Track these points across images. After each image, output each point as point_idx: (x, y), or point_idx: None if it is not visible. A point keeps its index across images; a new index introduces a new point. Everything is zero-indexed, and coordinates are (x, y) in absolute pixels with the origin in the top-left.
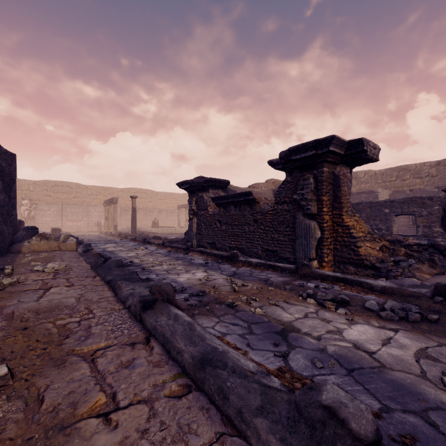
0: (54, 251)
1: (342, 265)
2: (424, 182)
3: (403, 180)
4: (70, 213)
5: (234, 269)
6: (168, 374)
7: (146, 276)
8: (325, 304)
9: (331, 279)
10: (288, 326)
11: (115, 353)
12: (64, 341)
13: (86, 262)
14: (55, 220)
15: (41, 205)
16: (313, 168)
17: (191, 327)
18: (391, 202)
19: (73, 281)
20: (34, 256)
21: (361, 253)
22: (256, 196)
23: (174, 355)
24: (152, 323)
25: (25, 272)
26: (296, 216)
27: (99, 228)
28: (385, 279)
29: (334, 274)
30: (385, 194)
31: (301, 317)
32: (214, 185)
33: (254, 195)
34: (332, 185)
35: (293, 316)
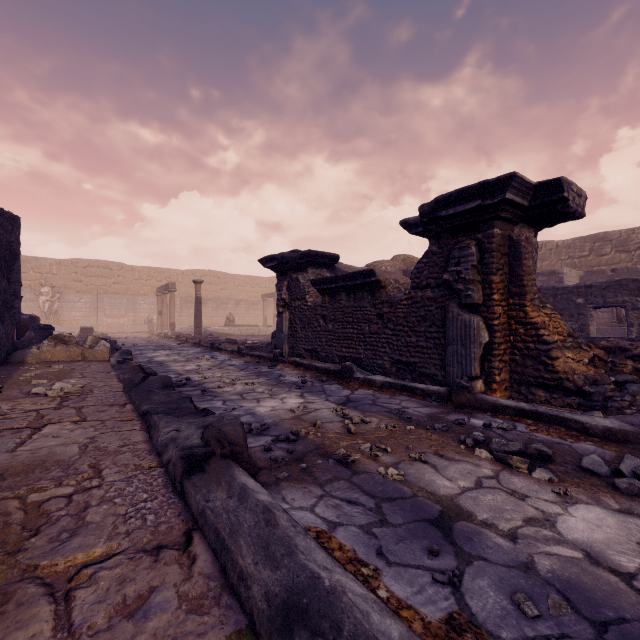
0: (74, 361)
1: (524, 388)
2: (633, 257)
3: (601, 255)
4: (108, 306)
5: (347, 392)
6: (217, 635)
7: (207, 403)
8: (509, 461)
9: (510, 412)
10: (449, 506)
11: (117, 575)
12: (27, 542)
13: (119, 379)
14: (88, 316)
15: (68, 294)
16: (476, 229)
17: (270, 519)
18: (588, 287)
19: (87, 412)
20: (42, 369)
21: (558, 368)
22: (382, 277)
23: (233, 581)
24: (199, 503)
25: (17, 397)
26: (447, 308)
27: (150, 327)
28: (601, 413)
29: (515, 405)
30: (574, 277)
31: (470, 487)
32: (315, 262)
33: (377, 275)
34: (508, 256)
35: (456, 485)
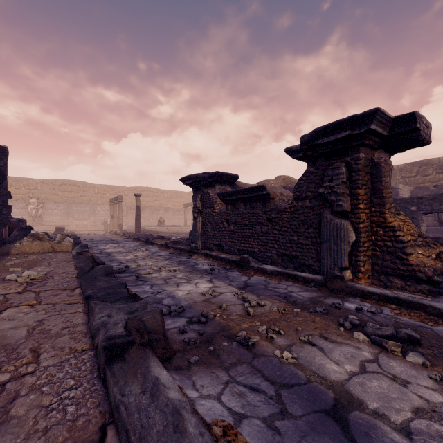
0: (46, 253)
1: (383, 277)
2: None
3: (425, 175)
4: (76, 212)
5: (245, 278)
6: None
7: (138, 287)
8: (385, 345)
9: (376, 297)
10: (340, 392)
11: None
12: None
13: (75, 267)
14: (62, 219)
15: (48, 203)
16: (345, 154)
17: (178, 423)
18: (419, 199)
19: (43, 296)
20: (21, 259)
21: (411, 262)
22: (271, 191)
23: None
24: (115, 396)
25: None
26: (322, 214)
27: (105, 226)
28: None
29: (380, 292)
30: (406, 191)
31: (356, 371)
32: (221, 180)
33: (267, 190)
34: (370, 174)
35: (343, 369)
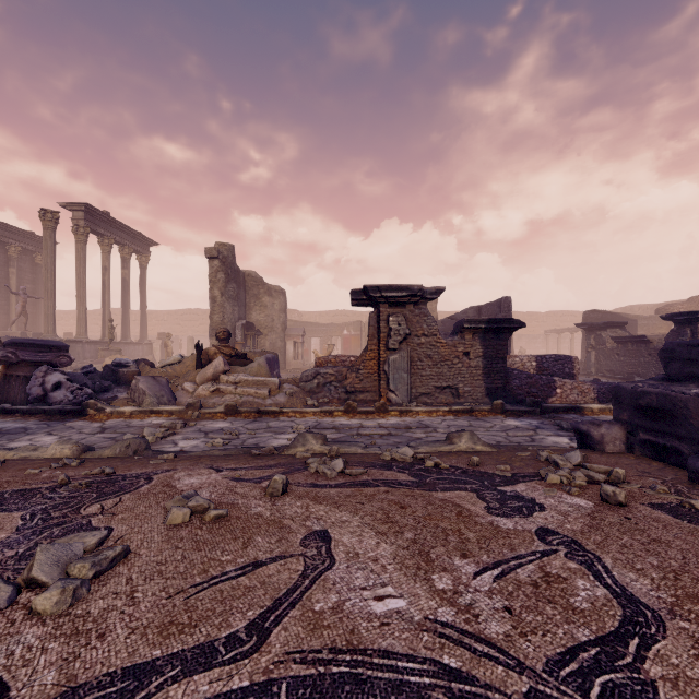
0: None
1: None
2: None
3: None
4: None
5: None
6: None
7: None
8: None
9: None
10: None
11: None
12: None
13: None
14: None
15: None
16: (691, 324)
17: None
18: None
19: None
20: None
21: None
22: (650, 338)
23: None
24: None
25: None
26: None
27: None
28: None
29: None
30: None
31: None
32: (611, 326)
33: (647, 338)
34: None
35: None
